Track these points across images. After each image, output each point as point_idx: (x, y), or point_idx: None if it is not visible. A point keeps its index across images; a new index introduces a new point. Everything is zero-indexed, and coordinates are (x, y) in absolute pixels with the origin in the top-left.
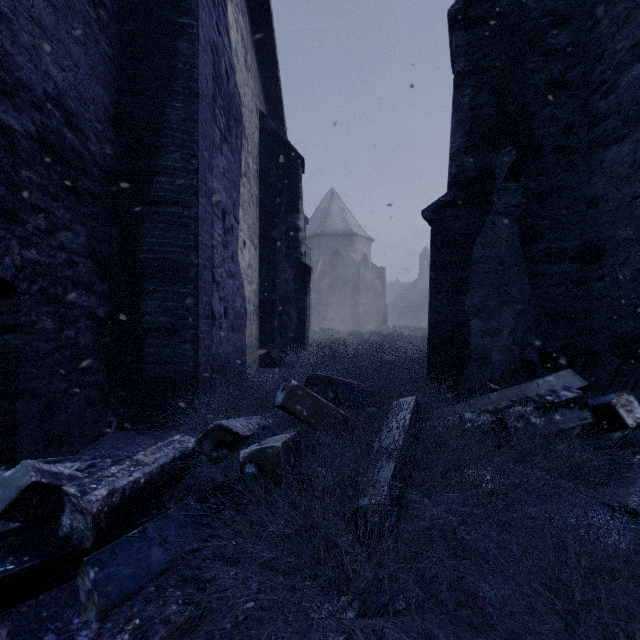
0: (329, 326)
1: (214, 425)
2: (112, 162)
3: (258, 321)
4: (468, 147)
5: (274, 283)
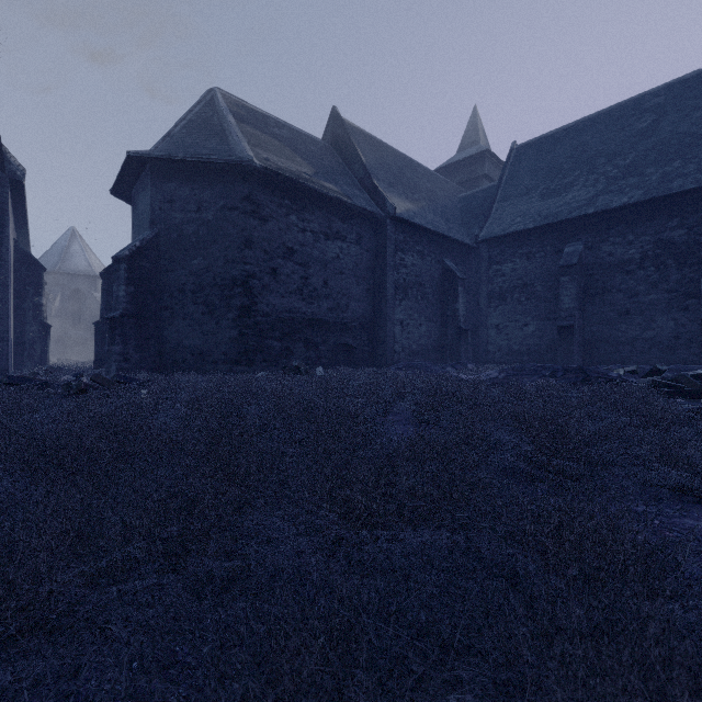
0: (69, 357)
1: (32, 371)
2: None
3: (13, 353)
4: (106, 309)
5: (25, 333)
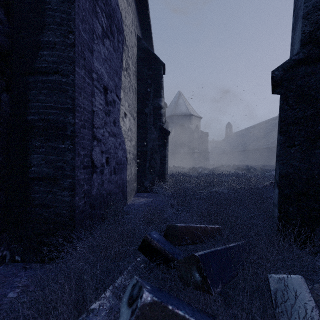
0: (178, 164)
1: None
2: (1, 37)
3: (136, 164)
4: None
5: (146, 141)
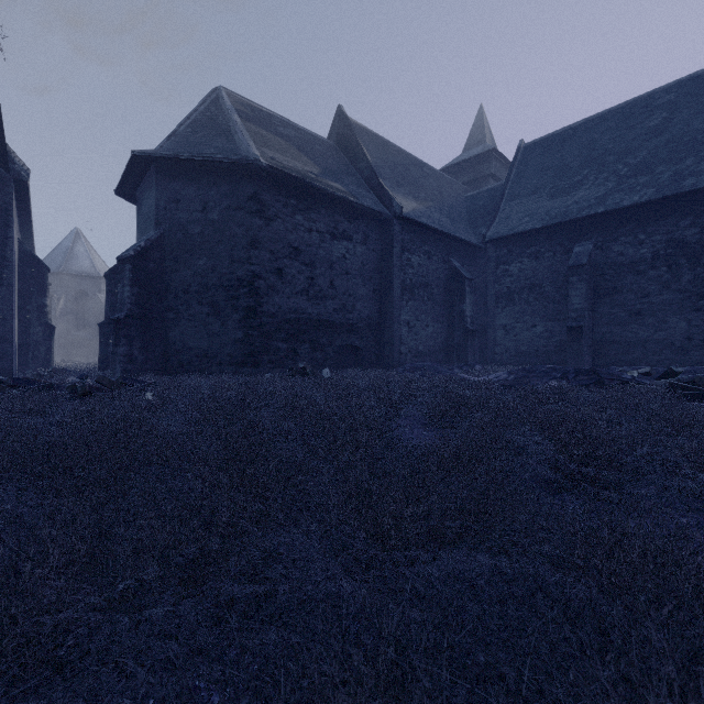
0: (73, 359)
1: (37, 373)
2: None
3: (18, 355)
4: (110, 310)
5: (29, 334)
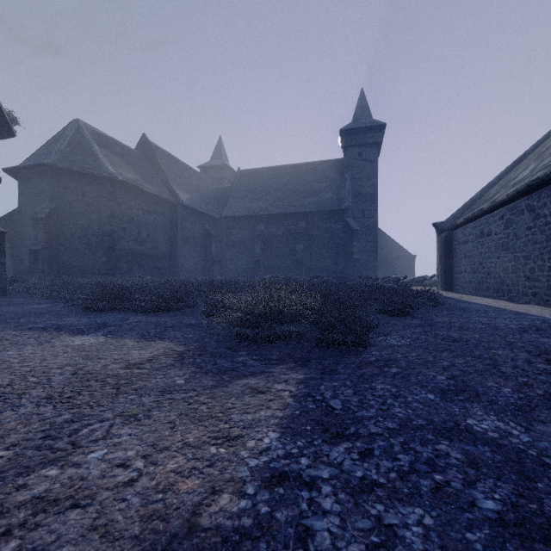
0: None
1: None
2: None
3: None
4: None
5: None
